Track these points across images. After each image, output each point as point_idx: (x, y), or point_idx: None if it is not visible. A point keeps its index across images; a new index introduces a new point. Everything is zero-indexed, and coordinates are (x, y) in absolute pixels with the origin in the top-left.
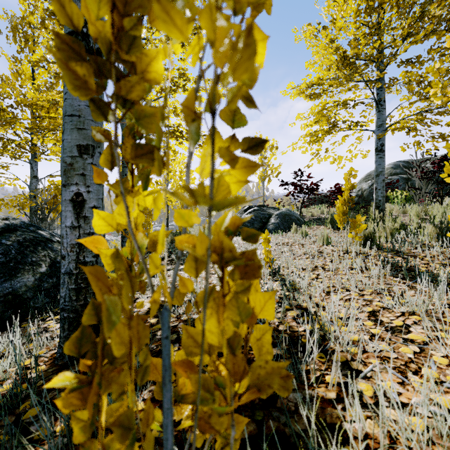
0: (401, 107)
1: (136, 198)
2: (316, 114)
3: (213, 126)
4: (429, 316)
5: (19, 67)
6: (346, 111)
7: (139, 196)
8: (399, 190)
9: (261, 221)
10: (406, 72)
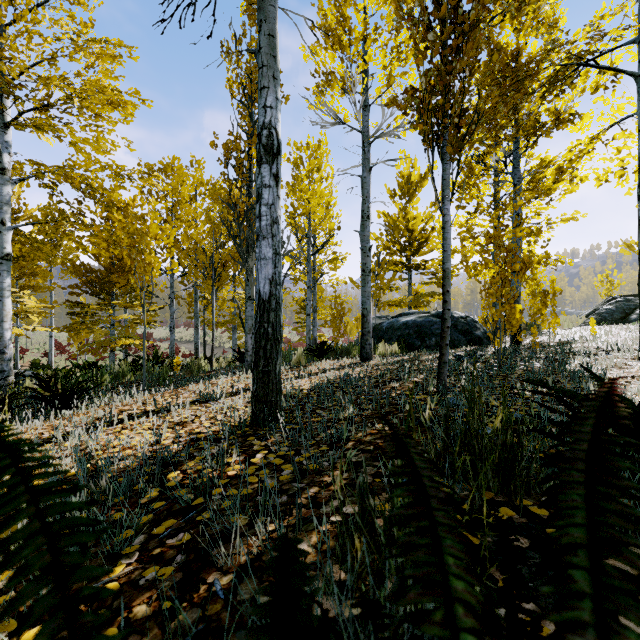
0: None
1: (544, 310)
2: None
3: (553, 308)
4: (636, 340)
5: (406, 214)
6: None
7: (545, 310)
8: None
9: (623, 312)
10: None
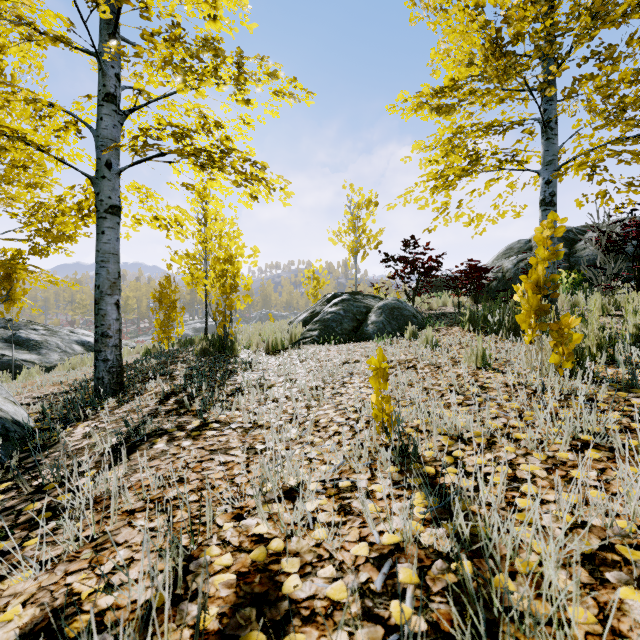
0: (579, 135)
1: None
2: (445, 142)
3: None
4: None
5: None
6: (489, 143)
7: None
8: (563, 271)
9: (355, 319)
10: (590, 76)
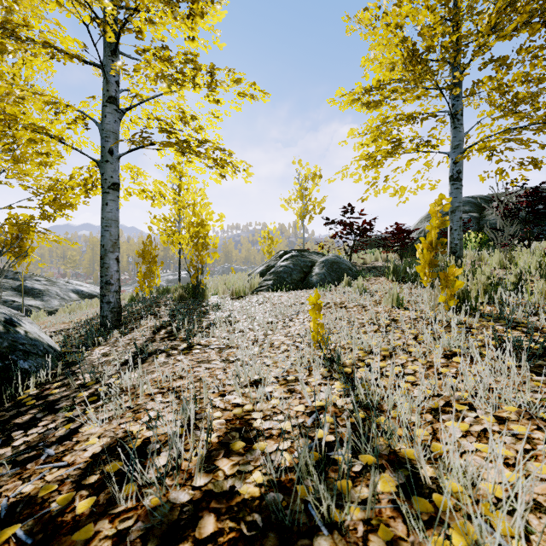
0: (481, 124)
1: None
2: (374, 129)
3: None
4: None
5: None
6: (411, 129)
7: None
8: (472, 232)
9: (302, 271)
10: (488, 78)
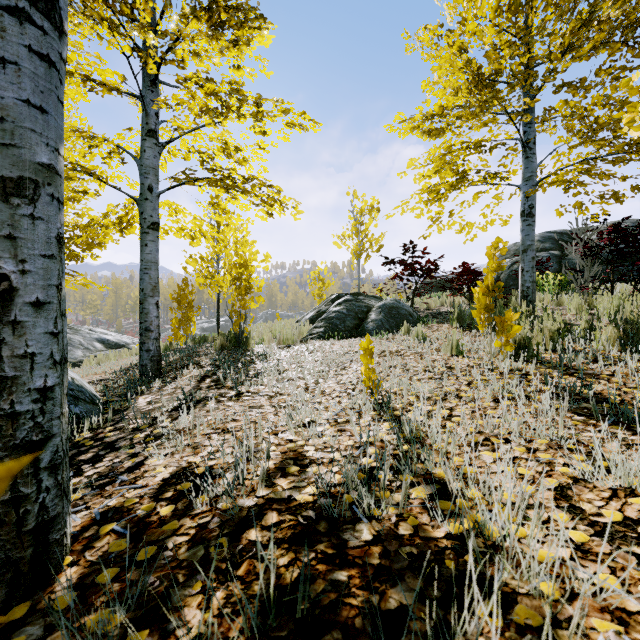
0: (557, 152)
1: None
2: (437, 159)
3: None
4: None
5: None
6: (479, 157)
7: None
8: (550, 273)
9: (357, 317)
10: (564, 102)
